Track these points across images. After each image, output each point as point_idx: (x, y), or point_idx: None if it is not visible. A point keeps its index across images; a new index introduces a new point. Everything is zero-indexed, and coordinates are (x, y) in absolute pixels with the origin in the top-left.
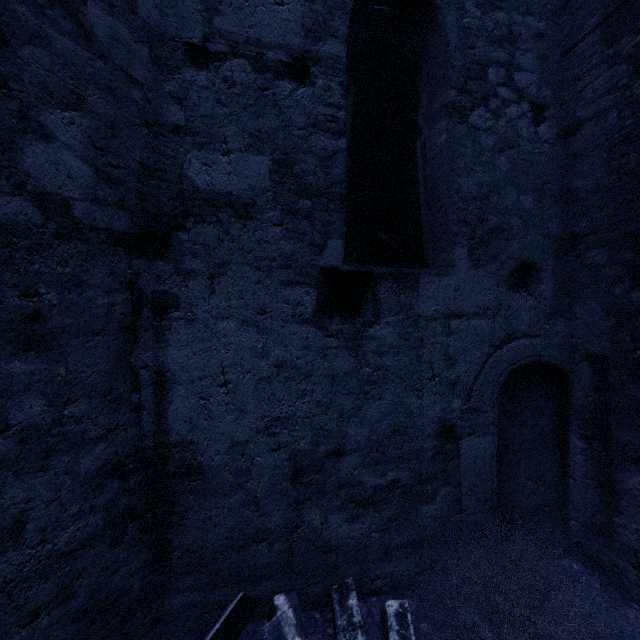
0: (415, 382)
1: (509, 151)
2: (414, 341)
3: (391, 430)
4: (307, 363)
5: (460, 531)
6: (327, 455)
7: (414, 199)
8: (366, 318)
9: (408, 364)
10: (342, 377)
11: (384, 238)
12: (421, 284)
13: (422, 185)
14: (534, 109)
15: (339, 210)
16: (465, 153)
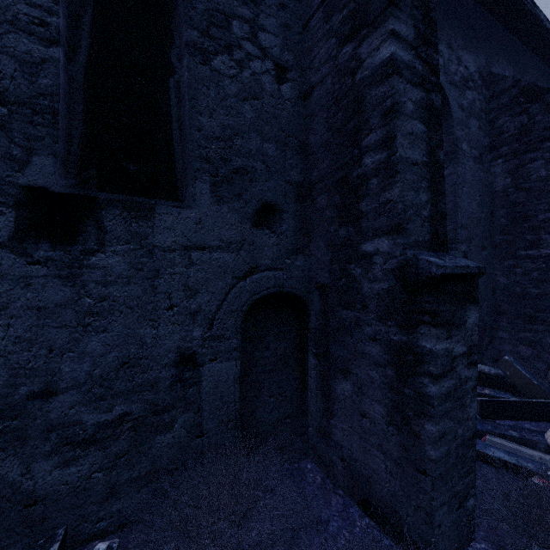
0: (150, 312)
1: (253, 101)
2: (149, 271)
3: (120, 363)
4: (0, 294)
5: (201, 454)
6: (30, 397)
7: (167, 135)
8: (87, 245)
9: (141, 294)
10: (53, 309)
11: (131, 169)
12: (157, 214)
13: (176, 122)
14: (277, 69)
15: (49, 125)
16: (208, 94)
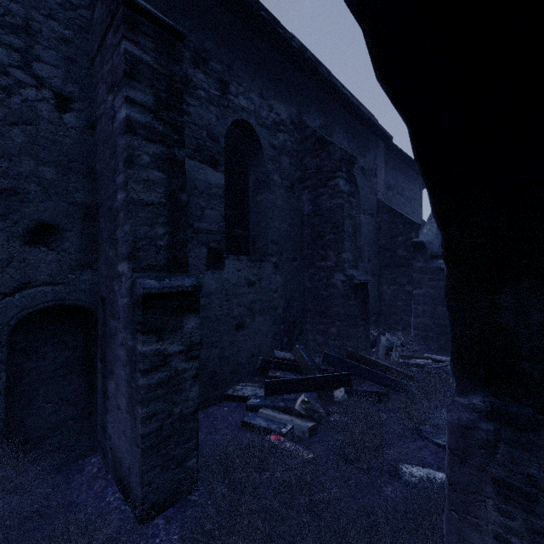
0: None
1: (26, 126)
2: None
3: None
4: None
5: None
6: None
7: None
8: None
9: None
10: None
11: None
12: None
13: None
14: (59, 98)
15: None
16: None
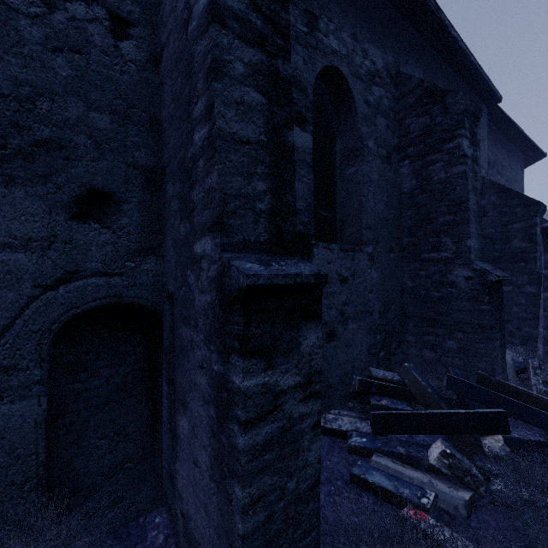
0: None
1: (72, 55)
2: None
3: None
4: None
5: None
6: None
7: None
8: None
9: None
10: None
11: None
12: None
13: None
14: (114, 20)
15: None
16: None
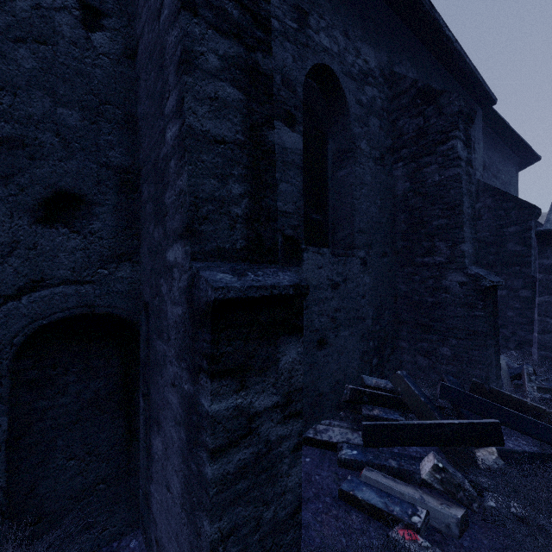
0: None
1: (37, 45)
2: None
3: None
4: None
5: None
6: None
7: None
8: None
9: None
10: None
11: None
12: None
13: None
14: (85, 9)
15: None
16: None
